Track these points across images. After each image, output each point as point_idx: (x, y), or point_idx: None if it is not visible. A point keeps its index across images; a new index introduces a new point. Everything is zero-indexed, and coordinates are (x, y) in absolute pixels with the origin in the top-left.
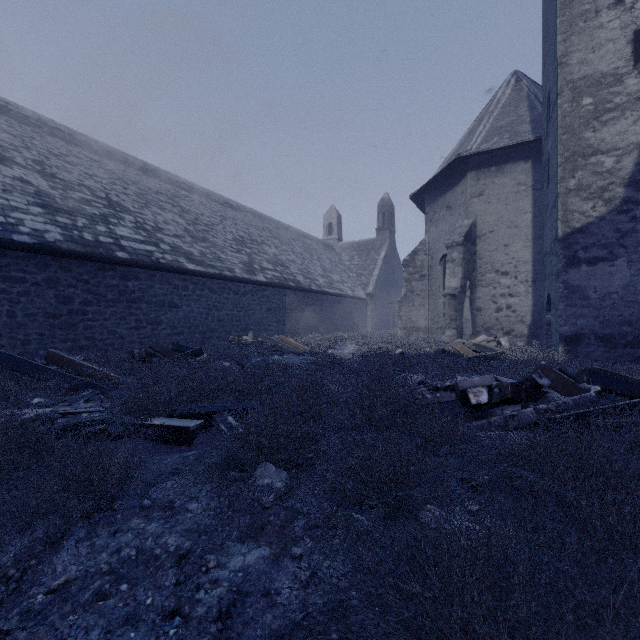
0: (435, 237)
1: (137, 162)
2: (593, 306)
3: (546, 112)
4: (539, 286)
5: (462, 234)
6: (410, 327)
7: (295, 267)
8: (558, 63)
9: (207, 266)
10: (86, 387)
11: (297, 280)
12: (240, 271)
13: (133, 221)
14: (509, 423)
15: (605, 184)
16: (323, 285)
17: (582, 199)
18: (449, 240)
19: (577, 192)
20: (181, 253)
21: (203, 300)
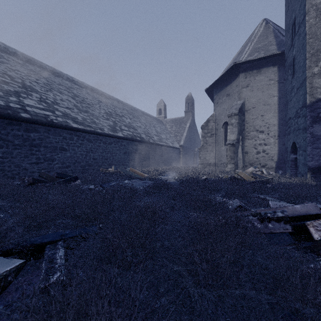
0: (219, 112)
1: (48, 67)
2: None
3: (291, 33)
4: (282, 139)
5: (237, 108)
6: (205, 163)
7: (141, 130)
8: None
9: (86, 126)
10: None
11: (142, 137)
12: (107, 130)
13: (38, 97)
14: None
15: None
16: (156, 140)
17: None
18: (229, 112)
19: (319, 75)
20: (69, 117)
21: (83, 146)
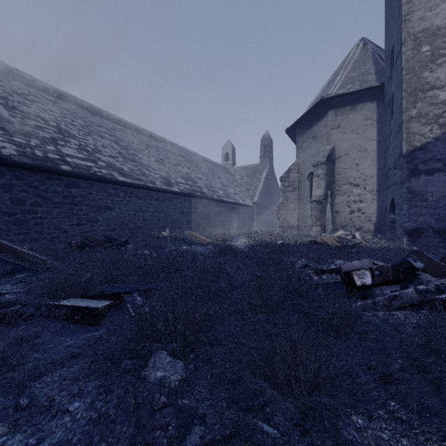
0: (304, 159)
1: (84, 103)
2: (430, 206)
3: (389, 62)
4: (382, 194)
5: (325, 156)
6: (285, 226)
7: (201, 182)
8: (402, 20)
9: (134, 179)
10: (23, 270)
11: (203, 191)
12: (160, 183)
13: (77, 144)
14: (393, 303)
15: (440, 112)
16: (222, 195)
17: (422, 124)
18: (315, 160)
19: (418, 119)
20: (114, 169)
21: (131, 204)
